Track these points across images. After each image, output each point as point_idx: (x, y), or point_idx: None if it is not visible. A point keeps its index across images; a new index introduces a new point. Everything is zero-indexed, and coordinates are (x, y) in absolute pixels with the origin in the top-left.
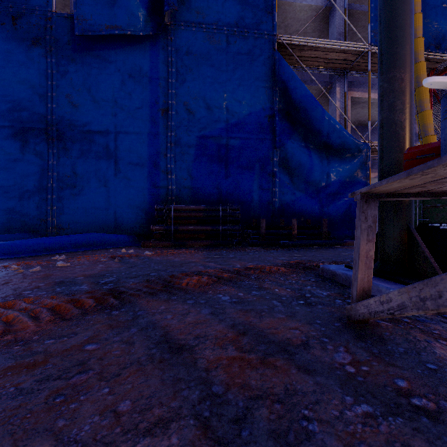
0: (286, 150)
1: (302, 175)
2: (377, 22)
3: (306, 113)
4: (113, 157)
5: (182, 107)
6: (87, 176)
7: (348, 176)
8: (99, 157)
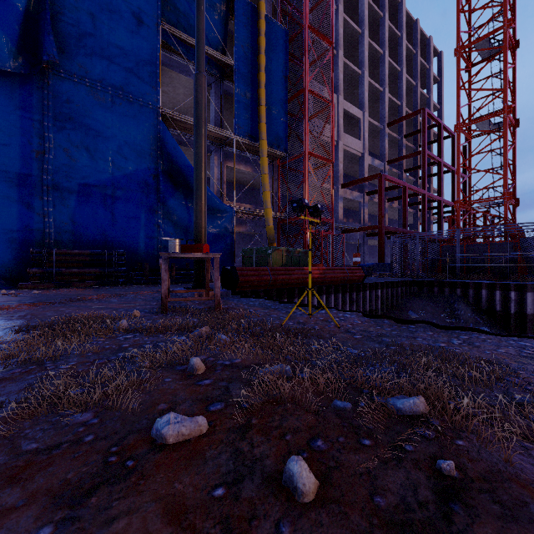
0: (169, 206)
1: (183, 228)
2: (240, 119)
3: (185, 179)
4: None
5: (62, 152)
6: None
7: (218, 231)
8: None
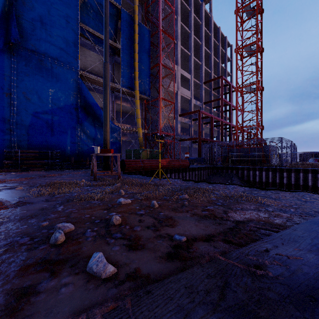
0: (84, 125)
1: (92, 138)
2: (124, 78)
3: (93, 110)
4: None
5: (22, 94)
6: None
7: (112, 139)
8: None
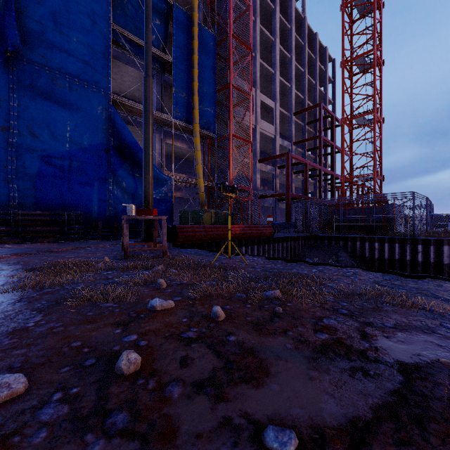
0: (119, 175)
1: (130, 193)
2: (177, 106)
3: (132, 153)
4: None
5: (25, 129)
6: None
7: (160, 196)
8: None
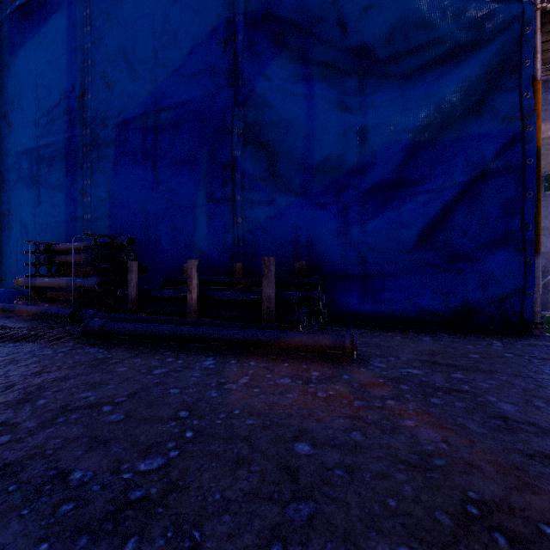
0: (258, 102)
1: (296, 153)
2: None
3: None
4: (37, 182)
5: (100, 82)
6: (18, 212)
7: (434, 126)
8: (26, 185)
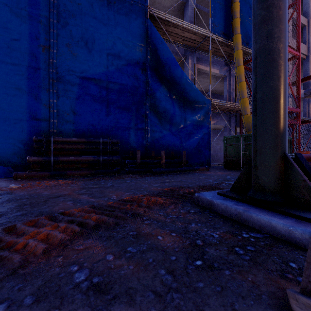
0: (156, 98)
1: (168, 118)
2: (215, 18)
3: (170, 71)
4: None
5: (65, 47)
6: None
7: (198, 121)
8: None
